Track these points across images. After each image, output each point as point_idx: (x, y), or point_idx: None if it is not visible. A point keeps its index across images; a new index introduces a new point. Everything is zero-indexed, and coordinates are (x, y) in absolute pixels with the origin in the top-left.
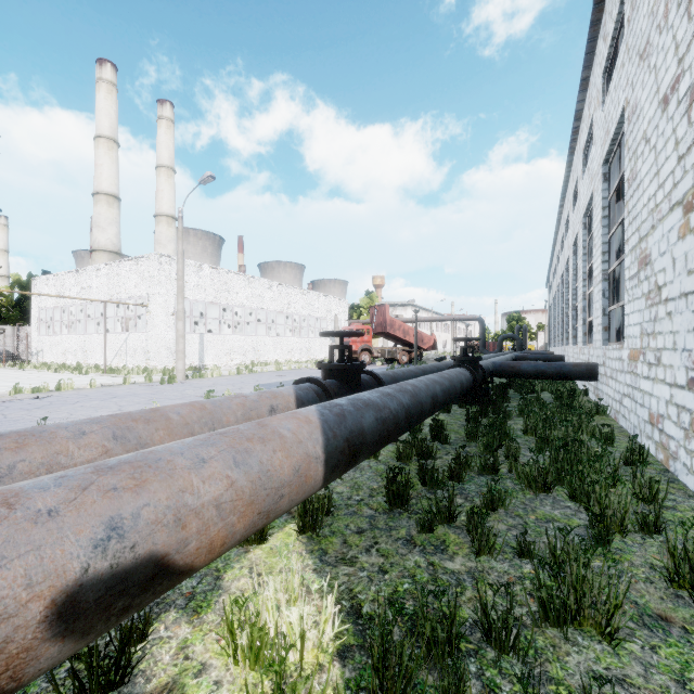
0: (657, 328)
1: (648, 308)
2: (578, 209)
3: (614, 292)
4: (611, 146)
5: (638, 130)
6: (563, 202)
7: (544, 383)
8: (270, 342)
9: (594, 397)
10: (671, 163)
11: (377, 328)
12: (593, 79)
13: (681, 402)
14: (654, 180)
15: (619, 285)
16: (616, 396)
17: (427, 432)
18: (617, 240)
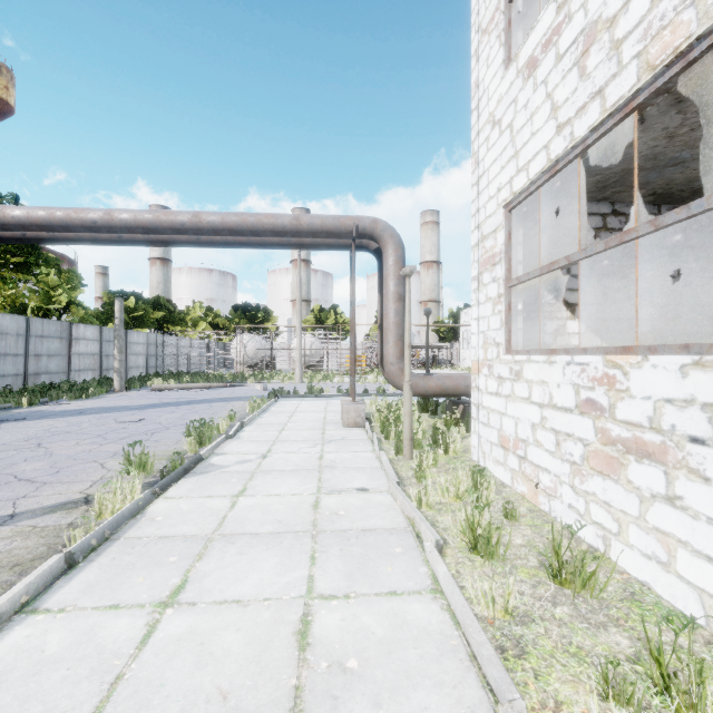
0: None
1: None
2: None
3: None
4: None
5: None
6: None
7: None
8: None
9: None
10: None
11: None
12: None
13: None
14: None
15: None
16: None
17: None
18: None
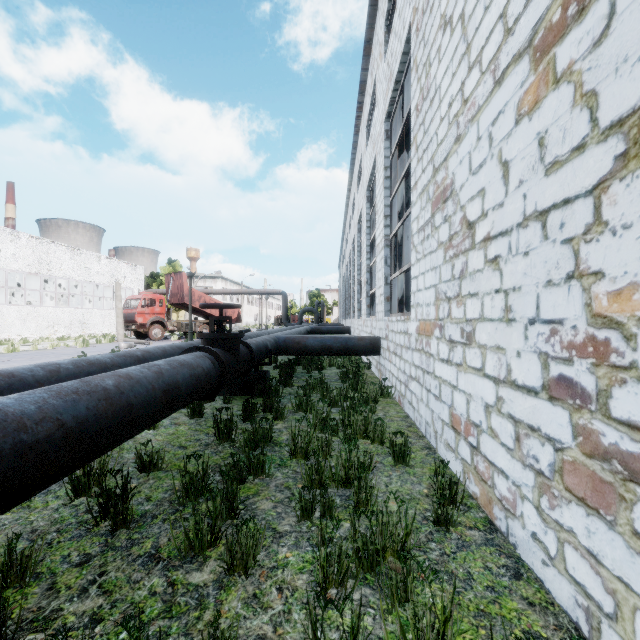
0: (467, 287)
1: (450, 261)
2: (362, 185)
3: (395, 259)
4: (394, 93)
5: (431, 26)
6: (350, 186)
7: (333, 357)
8: (13, 312)
9: (377, 372)
10: (500, 1)
11: (174, 298)
12: (376, 38)
13: (527, 418)
14: (460, 67)
15: (399, 254)
16: (401, 376)
17: (120, 481)
18: (397, 206)
